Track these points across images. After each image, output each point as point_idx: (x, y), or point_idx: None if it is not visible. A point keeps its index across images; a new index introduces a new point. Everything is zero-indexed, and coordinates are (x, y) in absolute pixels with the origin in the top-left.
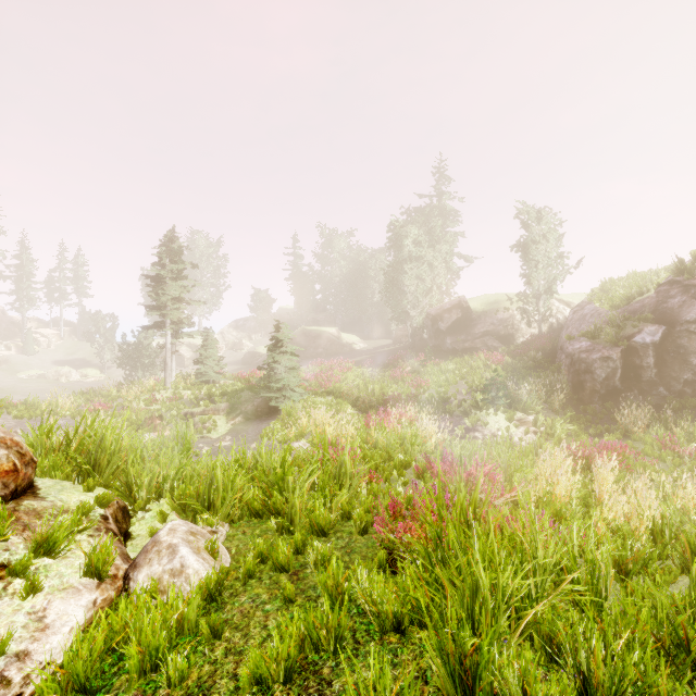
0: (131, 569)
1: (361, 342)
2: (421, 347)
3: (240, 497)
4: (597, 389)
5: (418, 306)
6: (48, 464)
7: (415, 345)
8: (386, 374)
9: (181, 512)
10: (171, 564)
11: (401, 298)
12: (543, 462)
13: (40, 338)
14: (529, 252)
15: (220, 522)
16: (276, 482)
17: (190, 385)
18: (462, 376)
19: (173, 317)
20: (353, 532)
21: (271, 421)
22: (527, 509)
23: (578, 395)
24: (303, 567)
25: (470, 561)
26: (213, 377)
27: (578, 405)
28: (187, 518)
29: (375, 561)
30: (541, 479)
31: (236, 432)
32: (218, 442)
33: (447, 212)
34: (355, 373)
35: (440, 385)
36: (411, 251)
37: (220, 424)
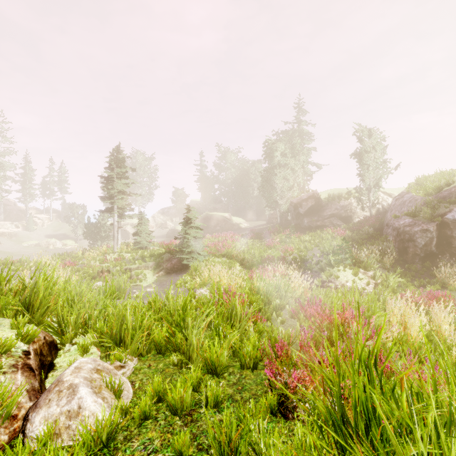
0: (31, 409)
1: (245, 222)
2: (286, 225)
3: (149, 334)
4: (418, 253)
5: (284, 197)
6: (0, 305)
7: (282, 224)
8: (263, 243)
9: (101, 345)
10: (68, 406)
11: (273, 192)
12: (393, 307)
13: (37, 220)
14: (362, 159)
15: (129, 356)
16: (178, 322)
17: (130, 250)
18: (316, 245)
19: (118, 203)
20: (244, 368)
21: (183, 274)
22: (386, 346)
23: (402, 257)
24: (198, 405)
25: (383, 428)
26: (146, 245)
27: (403, 264)
28: (105, 350)
29: (266, 404)
30: (393, 320)
31: (159, 282)
32: (146, 288)
33: (304, 134)
34: (241, 242)
35: (301, 250)
36: (279, 160)
37: (148, 276)
